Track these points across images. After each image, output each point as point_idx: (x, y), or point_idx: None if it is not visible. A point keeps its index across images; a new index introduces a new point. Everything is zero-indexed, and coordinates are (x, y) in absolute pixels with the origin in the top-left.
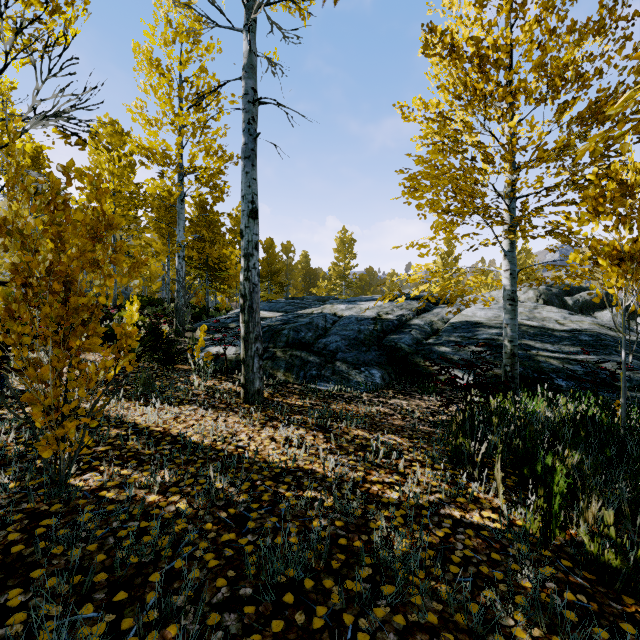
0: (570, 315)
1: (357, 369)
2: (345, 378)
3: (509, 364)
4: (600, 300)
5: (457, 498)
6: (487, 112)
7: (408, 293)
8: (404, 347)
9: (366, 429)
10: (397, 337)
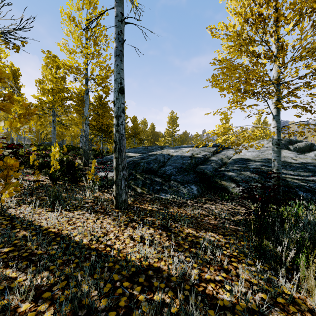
0: (298, 155)
1: (183, 185)
2: (176, 191)
3: (276, 183)
4: (308, 147)
5: (277, 298)
6: (265, 29)
7: (207, 143)
8: (208, 172)
9: (193, 228)
10: (204, 167)
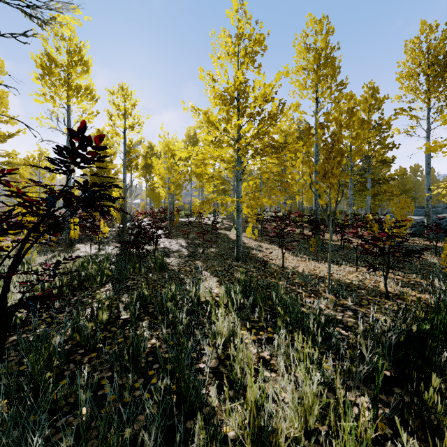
0: None
1: None
2: None
3: None
4: None
5: None
6: None
7: None
8: None
9: None
10: None
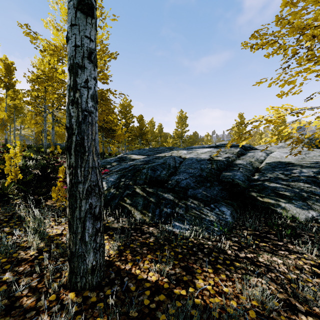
0: None
1: (207, 206)
2: (198, 216)
3: None
4: None
5: None
6: None
7: (226, 143)
8: (240, 183)
9: None
10: (231, 174)
